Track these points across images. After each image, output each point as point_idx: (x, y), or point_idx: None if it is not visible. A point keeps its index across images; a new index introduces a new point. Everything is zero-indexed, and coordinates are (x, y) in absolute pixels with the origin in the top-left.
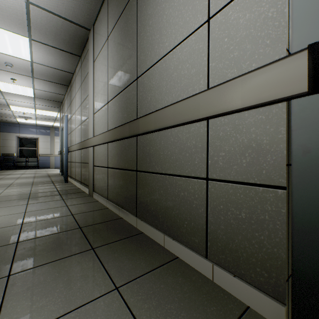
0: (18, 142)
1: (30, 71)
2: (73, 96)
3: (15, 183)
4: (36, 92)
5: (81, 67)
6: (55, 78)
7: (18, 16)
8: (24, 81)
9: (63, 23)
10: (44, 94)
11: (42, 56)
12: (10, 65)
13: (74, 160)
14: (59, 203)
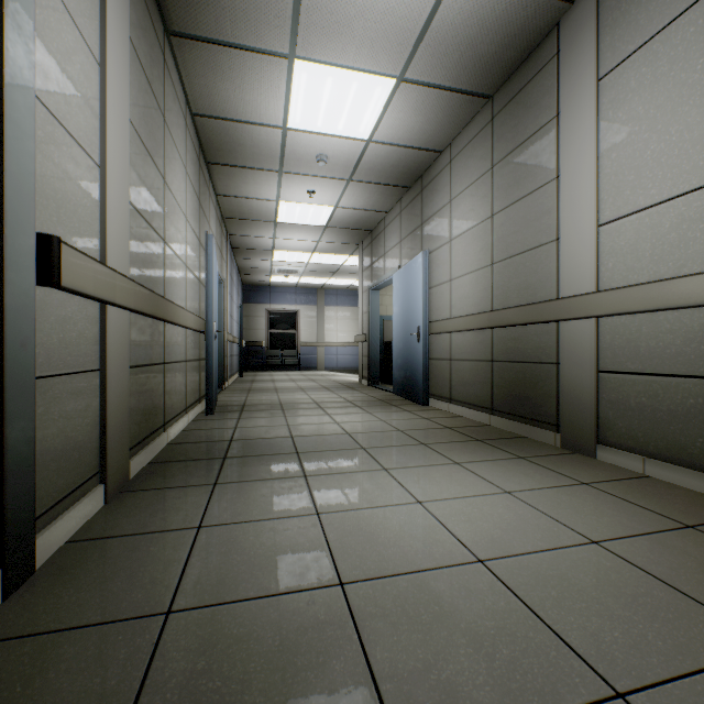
0: (267, 321)
1: (351, 166)
2: (437, 207)
3: (319, 401)
4: (335, 214)
5: (492, 124)
6: (392, 172)
7: (408, 21)
8: (327, 193)
9: (510, 2)
10: (346, 218)
11: (398, 121)
12: (324, 160)
13: (443, 355)
14: (535, 469)
